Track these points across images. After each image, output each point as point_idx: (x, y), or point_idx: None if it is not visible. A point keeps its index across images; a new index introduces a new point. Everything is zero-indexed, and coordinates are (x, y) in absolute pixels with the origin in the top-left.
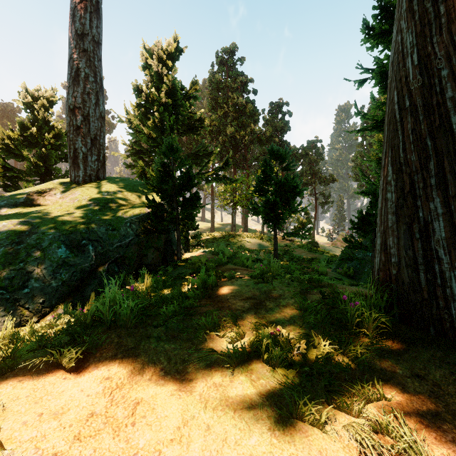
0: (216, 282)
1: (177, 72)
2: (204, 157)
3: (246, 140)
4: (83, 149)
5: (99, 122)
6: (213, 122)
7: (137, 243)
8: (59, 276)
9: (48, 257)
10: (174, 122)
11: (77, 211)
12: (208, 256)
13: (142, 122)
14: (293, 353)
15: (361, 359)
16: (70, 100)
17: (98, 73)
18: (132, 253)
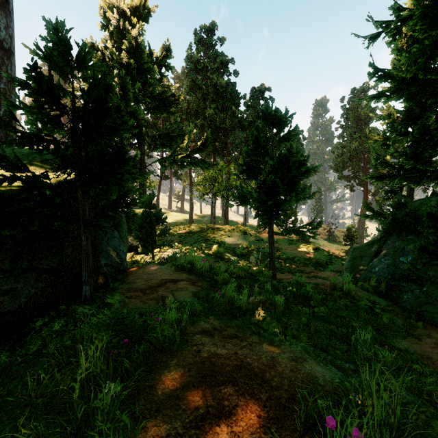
0: None
1: (142, 28)
2: (178, 139)
3: (226, 124)
4: None
5: None
6: (190, 104)
7: None
8: None
9: None
10: (139, 91)
11: None
12: (165, 275)
13: None
14: None
15: None
16: None
17: None
18: None
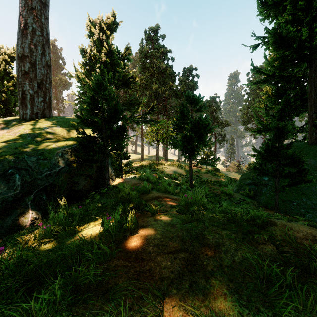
0: (136, 222)
1: (114, 38)
2: (135, 105)
3: (166, 94)
4: (30, 91)
5: (45, 70)
6: (142, 81)
7: (68, 171)
8: None
9: None
10: (111, 77)
11: (13, 142)
12: (135, 181)
13: (88, 78)
14: None
15: None
16: (19, 50)
17: (45, 28)
18: (62, 181)
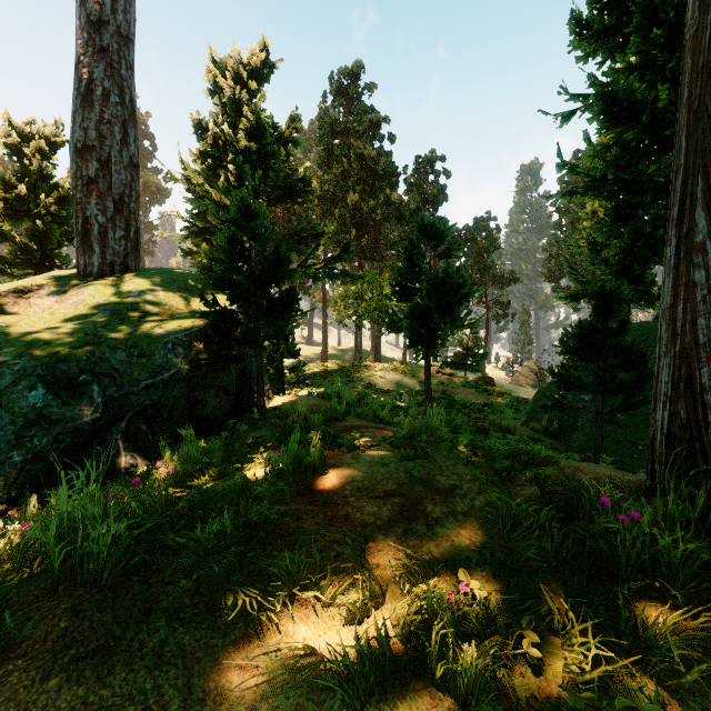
0: (322, 458)
1: (265, 99)
2: (310, 241)
3: (377, 215)
4: (99, 218)
5: (128, 174)
6: (325, 186)
7: (186, 379)
8: (28, 443)
9: (9, 407)
10: (260, 181)
11: (78, 323)
12: (314, 401)
13: (209, 182)
14: (504, 653)
15: (686, 679)
16: (78, 134)
17: (127, 89)
18: (175, 397)
